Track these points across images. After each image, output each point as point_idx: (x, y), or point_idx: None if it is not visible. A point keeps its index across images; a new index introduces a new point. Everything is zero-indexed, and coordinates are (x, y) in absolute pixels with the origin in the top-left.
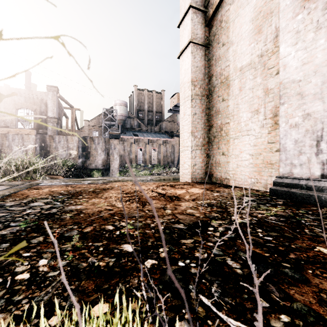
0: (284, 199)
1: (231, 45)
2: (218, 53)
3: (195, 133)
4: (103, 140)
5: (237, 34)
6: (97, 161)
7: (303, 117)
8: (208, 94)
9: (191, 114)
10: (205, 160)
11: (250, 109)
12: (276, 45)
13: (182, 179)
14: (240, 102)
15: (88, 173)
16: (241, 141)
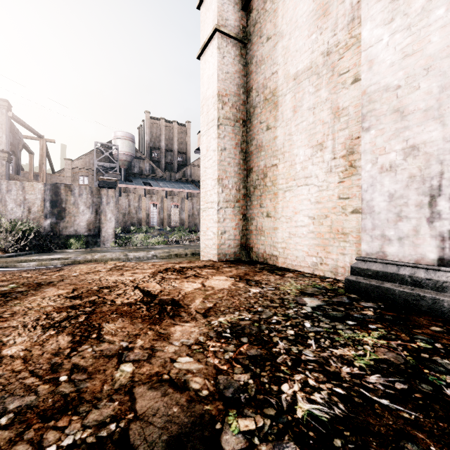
0: (372, 299)
1: (281, 38)
2: (261, 52)
3: (225, 180)
4: (88, 189)
5: (290, 20)
6: (78, 223)
7: (404, 153)
8: (245, 119)
9: (217, 148)
10: (240, 224)
11: (309, 142)
12: (352, 34)
13: (204, 255)
14: (295, 132)
15: (62, 243)
16: (296, 194)
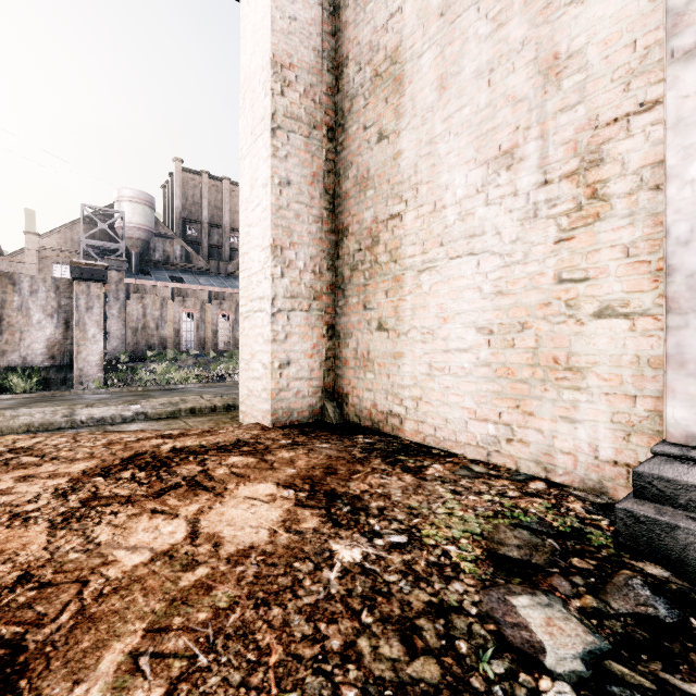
0: None
1: None
2: None
3: (289, 250)
4: (50, 283)
5: None
6: (28, 345)
7: None
8: (332, 126)
9: (271, 180)
10: (322, 346)
11: (479, 152)
12: None
13: (247, 413)
14: (443, 134)
15: None
16: (447, 278)
